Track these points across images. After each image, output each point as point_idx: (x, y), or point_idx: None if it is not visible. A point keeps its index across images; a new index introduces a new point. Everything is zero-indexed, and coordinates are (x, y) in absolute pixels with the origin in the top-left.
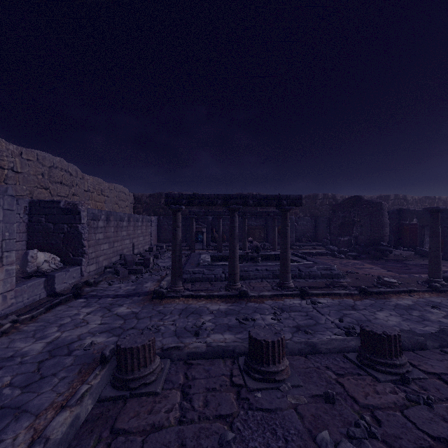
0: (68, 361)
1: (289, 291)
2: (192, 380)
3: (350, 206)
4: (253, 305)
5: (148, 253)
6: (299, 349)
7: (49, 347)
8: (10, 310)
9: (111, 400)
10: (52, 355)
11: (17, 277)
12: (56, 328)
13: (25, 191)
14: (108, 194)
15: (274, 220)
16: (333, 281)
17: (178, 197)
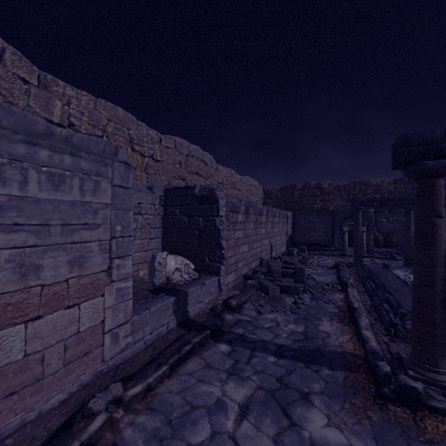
0: None
1: None
2: None
3: None
4: None
5: (288, 258)
6: None
7: None
8: (123, 357)
9: None
10: None
11: (145, 289)
12: None
13: (164, 182)
14: (239, 188)
15: None
16: None
17: (443, 138)
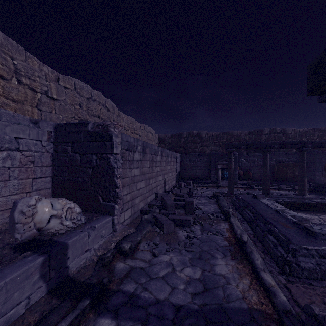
0: None
1: None
2: None
3: None
4: None
5: (178, 190)
6: None
7: None
8: None
9: None
10: None
11: (7, 246)
12: None
13: (61, 120)
14: (139, 133)
15: None
16: None
17: None
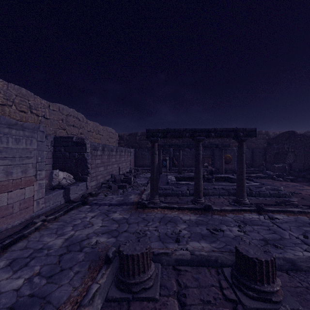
0: (80, 257)
1: (245, 207)
2: (184, 288)
3: (284, 139)
4: (218, 217)
5: (129, 174)
6: (279, 265)
7: (66, 243)
8: (41, 212)
9: (117, 301)
10: (69, 250)
11: (46, 188)
12: (71, 227)
13: (51, 131)
14: (102, 134)
15: (221, 150)
16: (284, 199)
17: (156, 131)
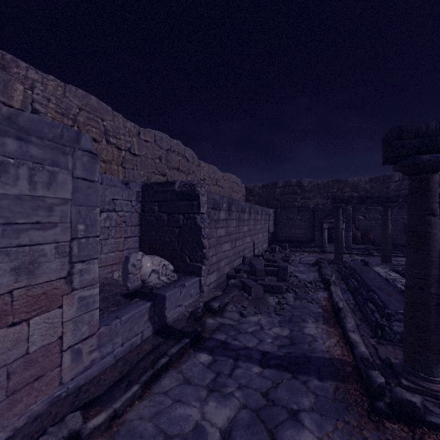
0: None
1: None
2: None
3: None
4: None
5: (270, 255)
6: None
7: None
8: (87, 376)
9: None
10: None
11: (118, 294)
12: None
13: (142, 177)
14: (222, 185)
15: None
16: None
17: (438, 131)
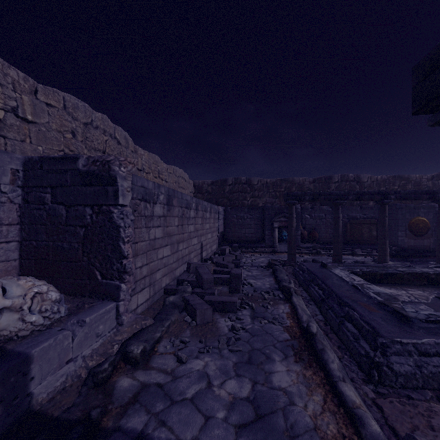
0: None
1: None
2: None
3: None
4: None
5: (220, 258)
6: None
7: None
8: None
9: None
10: None
11: None
12: None
13: (41, 155)
14: (166, 178)
15: None
16: None
17: None
